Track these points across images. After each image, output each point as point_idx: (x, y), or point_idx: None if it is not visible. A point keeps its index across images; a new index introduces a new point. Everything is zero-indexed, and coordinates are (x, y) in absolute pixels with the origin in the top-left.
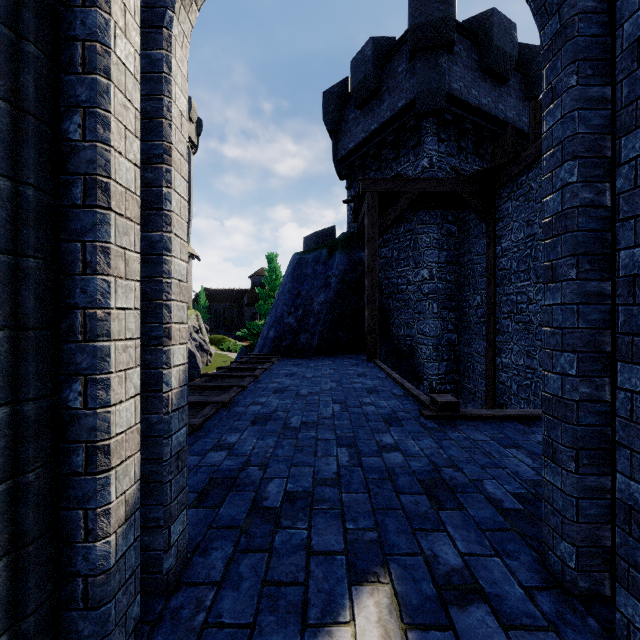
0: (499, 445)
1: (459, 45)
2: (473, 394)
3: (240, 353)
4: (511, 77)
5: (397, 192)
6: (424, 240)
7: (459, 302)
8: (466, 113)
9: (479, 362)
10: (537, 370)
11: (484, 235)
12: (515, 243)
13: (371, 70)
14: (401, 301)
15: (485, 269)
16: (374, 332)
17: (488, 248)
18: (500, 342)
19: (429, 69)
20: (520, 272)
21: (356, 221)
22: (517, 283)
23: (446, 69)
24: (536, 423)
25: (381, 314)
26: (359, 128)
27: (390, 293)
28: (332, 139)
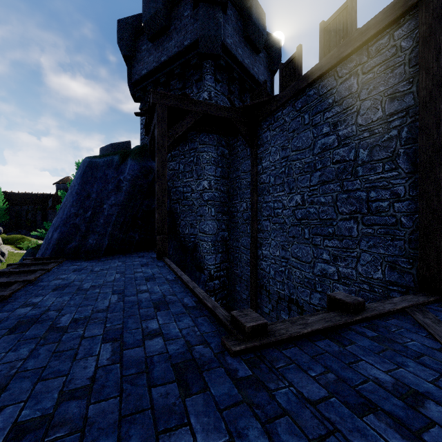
0: (348, 408)
1: (230, 10)
2: (240, 277)
3: (25, 255)
4: (261, 51)
5: (184, 110)
6: (205, 157)
7: (229, 208)
8: (234, 65)
9: (245, 253)
10: (290, 260)
11: (249, 157)
12: (273, 163)
13: (161, 7)
14: (186, 206)
15: (249, 183)
16: (164, 232)
17: (252, 167)
18: (261, 238)
19: (209, 19)
20: (277, 185)
21: (148, 135)
22: (274, 193)
23: (222, 23)
24: (342, 335)
25: (170, 216)
26: (151, 58)
27: (177, 199)
28: (127, 64)
